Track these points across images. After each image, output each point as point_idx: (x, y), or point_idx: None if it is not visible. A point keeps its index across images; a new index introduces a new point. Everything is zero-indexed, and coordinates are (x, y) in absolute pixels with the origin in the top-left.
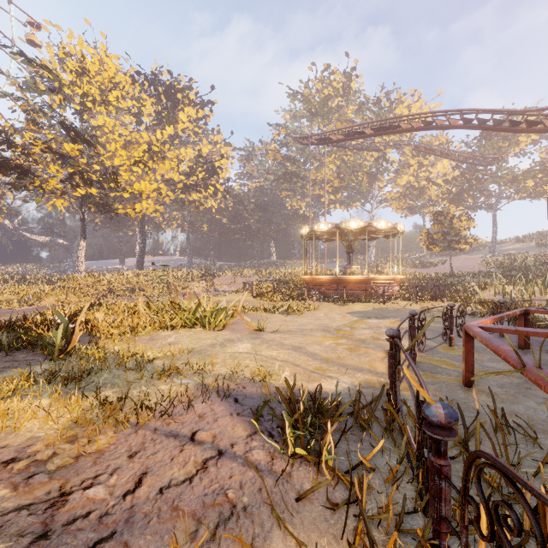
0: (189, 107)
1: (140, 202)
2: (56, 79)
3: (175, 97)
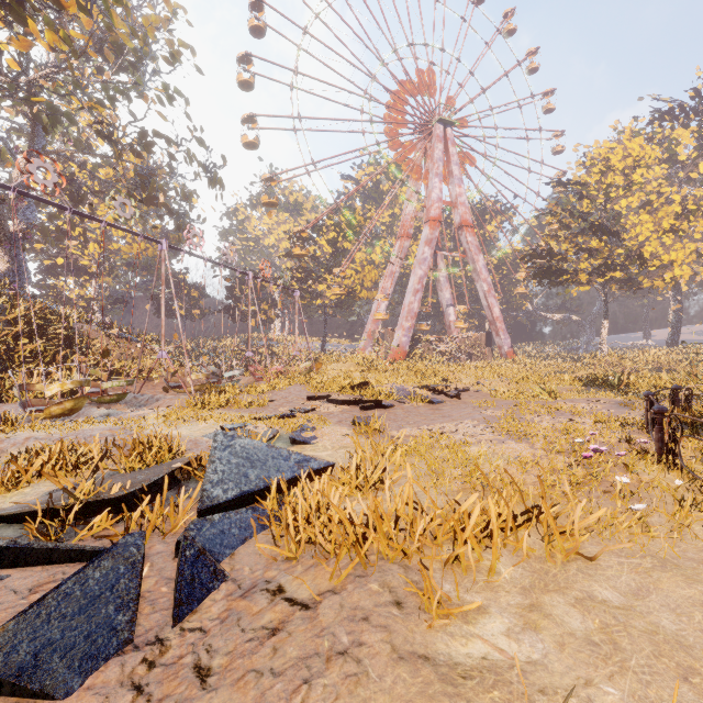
0: None
1: (671, 270)
2: (584, 189)
3: None
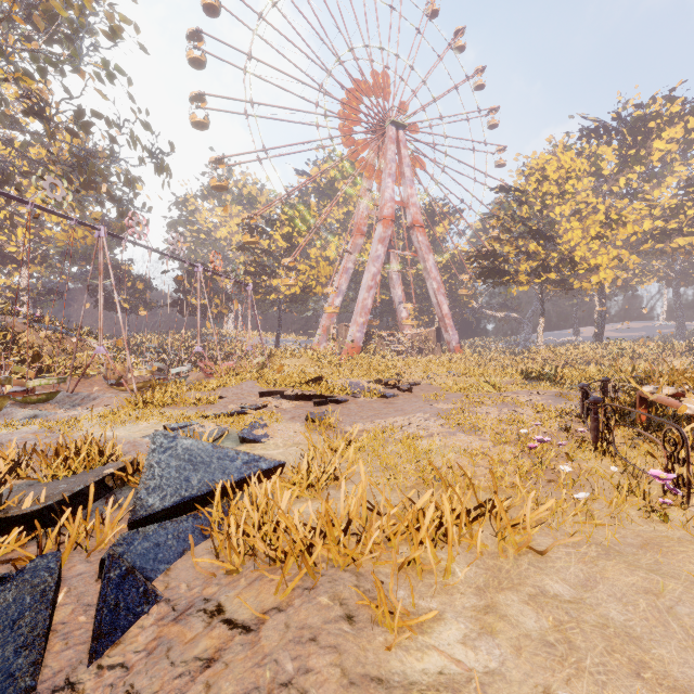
0: (669, 129)
1: (597, 273)
2: (523, 196)
3: (645, 126)
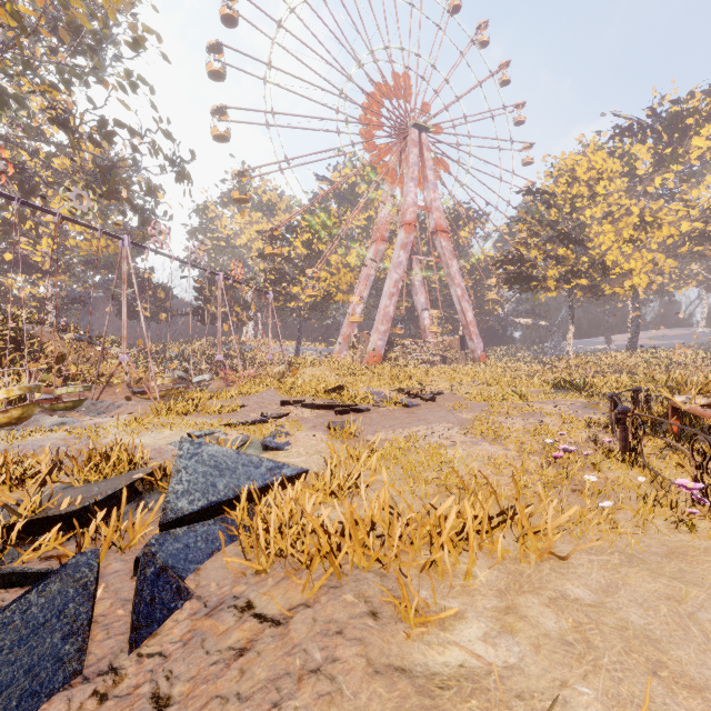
0: (708, 125)
1: (630, 278)
2: (552, 198)
3: (683, 123)
